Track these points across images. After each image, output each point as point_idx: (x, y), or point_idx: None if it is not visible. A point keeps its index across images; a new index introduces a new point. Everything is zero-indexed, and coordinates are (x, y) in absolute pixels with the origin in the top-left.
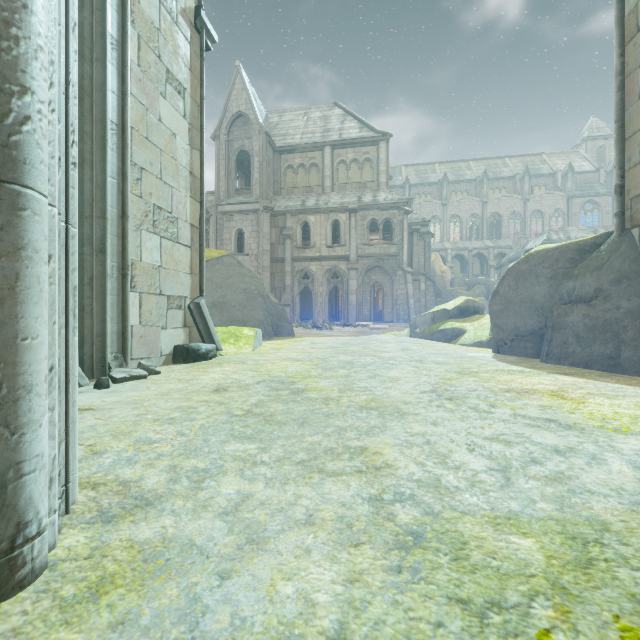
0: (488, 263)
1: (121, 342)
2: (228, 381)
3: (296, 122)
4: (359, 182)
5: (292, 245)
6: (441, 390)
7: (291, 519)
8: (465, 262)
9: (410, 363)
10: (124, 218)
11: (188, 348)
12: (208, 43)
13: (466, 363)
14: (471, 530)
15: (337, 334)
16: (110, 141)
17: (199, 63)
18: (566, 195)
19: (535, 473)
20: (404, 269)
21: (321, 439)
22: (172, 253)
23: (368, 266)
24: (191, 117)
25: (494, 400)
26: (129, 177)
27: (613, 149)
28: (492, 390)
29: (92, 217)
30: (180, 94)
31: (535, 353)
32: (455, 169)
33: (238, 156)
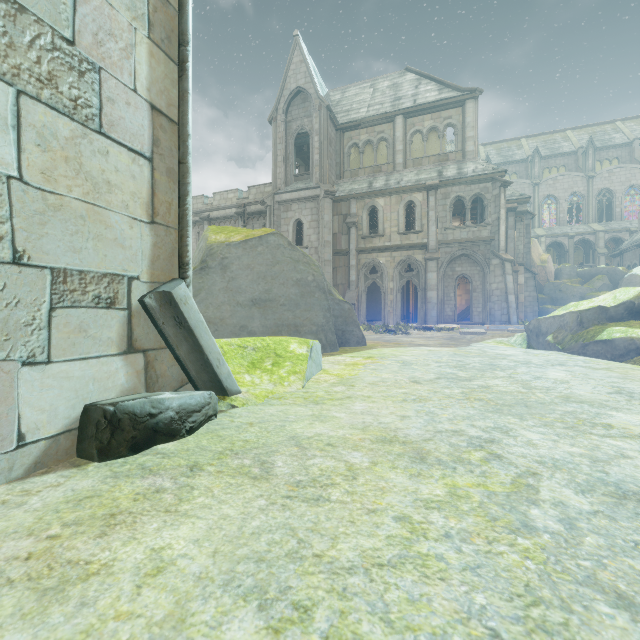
0: (596, 251)
1: None
2: None
3: (361, 95)
4: (439, 154)
5: (357, 234)
6: None
7: None
8: (564, 251)
9: None
10: None
11: (117, 415)
12: None
13: None
14: None
15: (422, 342)
16: None
17: None
18: None
19: None
20: (501, 257)
21: None
22: (76, 155)
23: (451, 255)
24: None
25: None
26: None
27: None
28: None
29: None
30: None
31: None
32: (548, 142)
33: (297, 140)
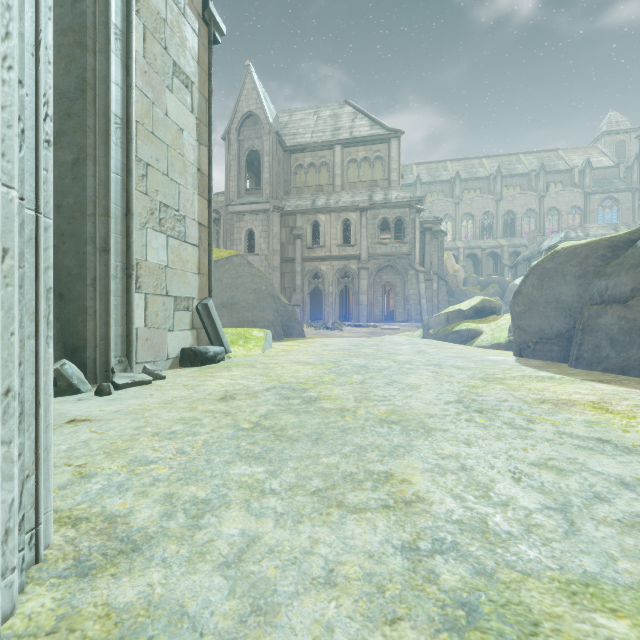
0: (502, 262)
1: (125, 345)
2: (236, 387)
3: (306, 121)
4: (370, 180)
5: (302, 245)
6: (468, 400)
7: (307, 576)
8: (478, 261)
9: (428, 368)
10: (129, 216)
11: (195, 351)
12: (216, 36)
13: (489, 368)
14: (540, 602)
15: (348, 335)
16: (114, 135)
17: (207, 56)
18: (584, 191)
19: (604, 515)
20: (416, 268)
21: (338, 461)
22: (179, 252)
23: (379, 266)
24: (199, 112)
25: (530, 413)
26: (134, 173)
27: (633, 143)
28: (525, 401)
29: (95, 215)
30: (187, 88)
31: (562, 357)
32: (468, 166)
33: (248, 156)
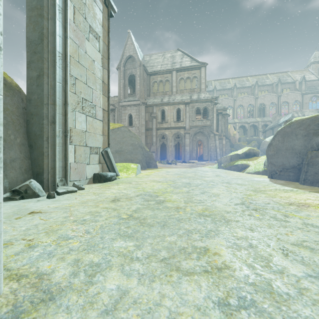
0: (258, 129)
1: (64, 172)
2: (120, 194)
3: (158, 59)
4: (190, 89)
5: (156, 121)
6: (247, 203)
7: None
8: (246, 129)
9: (223, 184)
10: (66, 105)
11: (101, 175)
12: (112, 13)
13: (255, 184)
14: None
15: (179, 167)
16: (58, 63)
17: (107, 23)
18: (301, 93)
19: None
20: (214, 133)
21: (176, 239)
22: (92, 124)
23: (195, 132)
24: (103, 52)
25: (285, 211)
26: (68, 82)
27: None
28: (280, 203)
29: (48, 104)
30: (97, 39)
31: (295, 179)
32: (240, 81)
33: (129, 77)
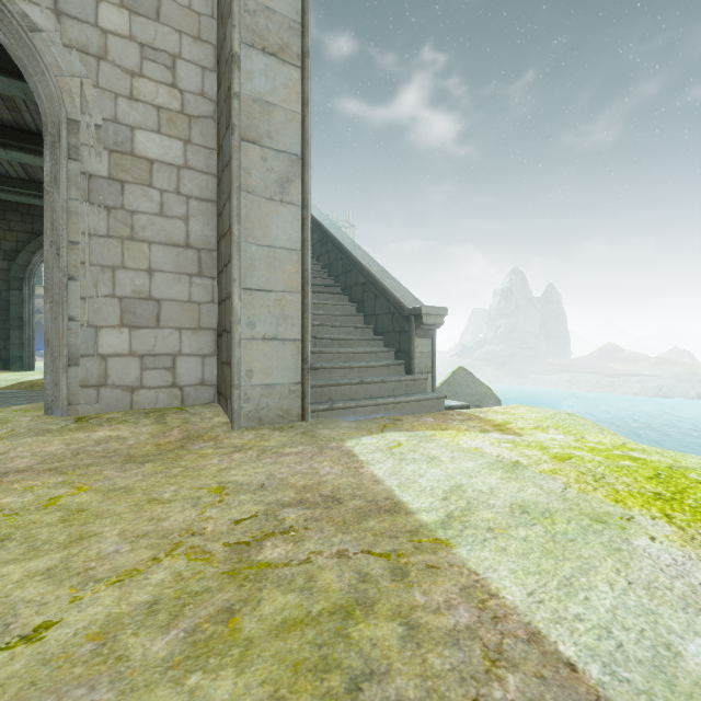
0: None
1: None
2: None
3: None
4: None
5: None
6: None
7: None
8: None
9: None
10: None
11: None
12: None
13: None
14: None
15: None
16: None
17: None
18: None
19: None
20: None
21: None
22: None
23: None
24: None
25: None
26: None
27: None
28: None
29: None
30: None
31: None
32: None
33: None
